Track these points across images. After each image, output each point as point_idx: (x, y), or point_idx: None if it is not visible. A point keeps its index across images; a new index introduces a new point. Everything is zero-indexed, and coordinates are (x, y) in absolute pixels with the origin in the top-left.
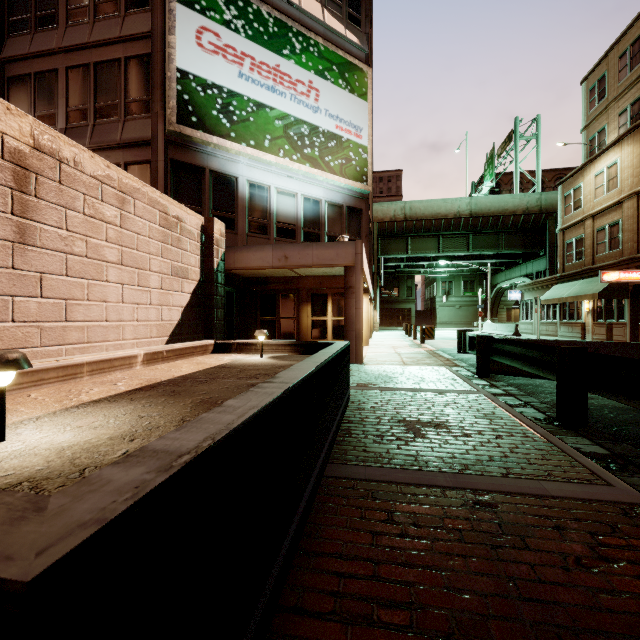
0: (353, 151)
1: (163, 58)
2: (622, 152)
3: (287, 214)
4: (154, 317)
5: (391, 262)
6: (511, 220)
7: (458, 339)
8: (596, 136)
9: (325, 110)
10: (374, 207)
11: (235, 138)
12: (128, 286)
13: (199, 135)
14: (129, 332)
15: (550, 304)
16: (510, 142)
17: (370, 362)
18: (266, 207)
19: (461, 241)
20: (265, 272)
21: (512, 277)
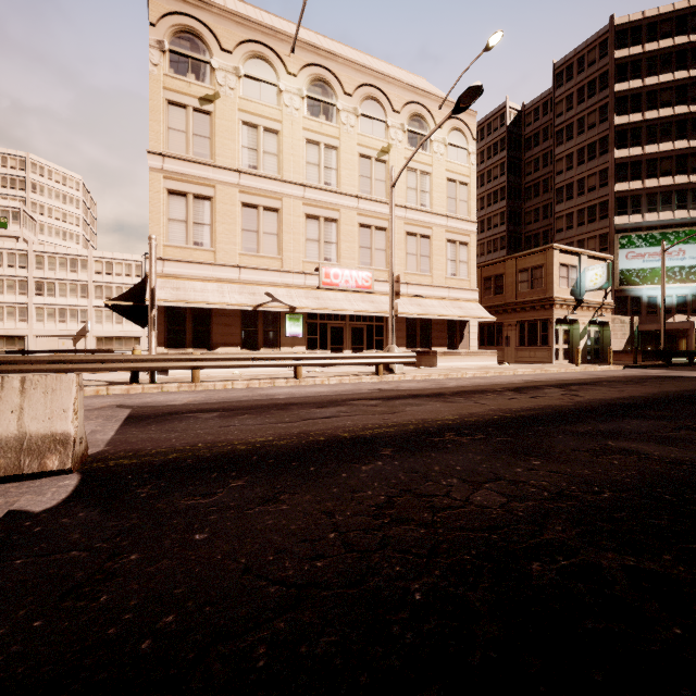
0: None
1: (613, 267)
2: None
3: (666, 304)
4: (618, 346)
5: None
6: None
7: None
8: None
9: (689, 257)
10: None
11: (641, 284)
12: (614, 339)
13: (626, 287)
14: (614, 349)
15: None
16: None
17: None
18: (655, 304)
19: None
20: None
21: None
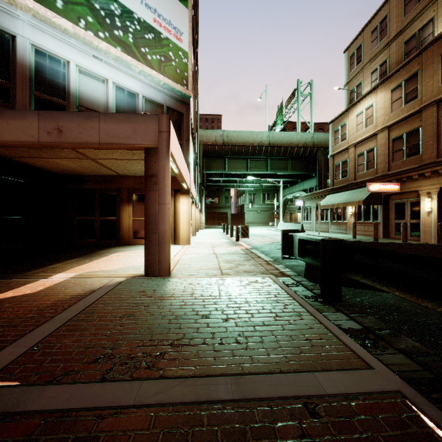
0: (173, 51)
1: None
2: (377, 97)
3: (93, 100)
4: None
5: (213, 177)
6: (295, 150)
7: (283, 242)
8: (355, 89)
9: None
10: (200, 133)
11: None
12: None
13: None
14: None
15: (324, 209)
16: (294, 97)
17: (180, 272)
18: (62, 85)
19: (262, 163)
20: (75, 167)
21: (294, 191)
